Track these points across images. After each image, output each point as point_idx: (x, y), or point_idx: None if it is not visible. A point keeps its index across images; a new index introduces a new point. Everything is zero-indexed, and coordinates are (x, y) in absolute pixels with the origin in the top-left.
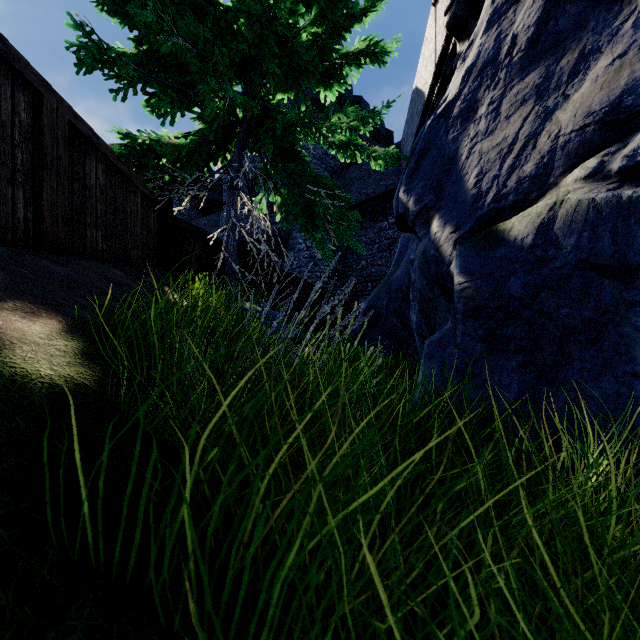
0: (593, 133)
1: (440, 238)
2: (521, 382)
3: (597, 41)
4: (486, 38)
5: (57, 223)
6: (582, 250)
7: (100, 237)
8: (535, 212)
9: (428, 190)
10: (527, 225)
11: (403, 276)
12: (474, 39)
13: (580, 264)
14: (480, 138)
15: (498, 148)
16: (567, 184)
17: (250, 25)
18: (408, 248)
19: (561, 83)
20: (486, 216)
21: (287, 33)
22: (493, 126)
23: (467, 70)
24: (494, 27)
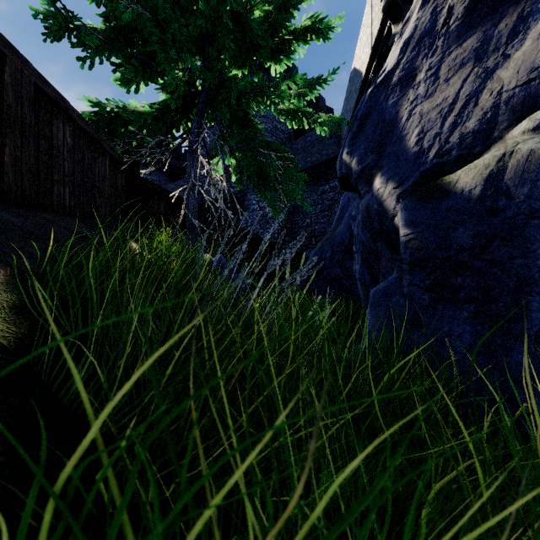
0: (539, 87)
1: (383, 193)
2: (474, 333)
3: (536, 3)
4: (422, 13)
5: (22, 178)
6: (537, 199)
7: (68, 193)
8: (482, 164)
9: (370, 151)
10: (474, 177)
11: (345, 231)
12: (410, 16)
13: (535, 213)
14: (420, 101)
15: (438, 108)
16: (514, 136)
17: (207, 1)
18: (349, 206)
19: (500, 45)
20: (429, 171)
21: (241, 9)
22: (432, 89)
23: (405, 42)
24: (430, 2)
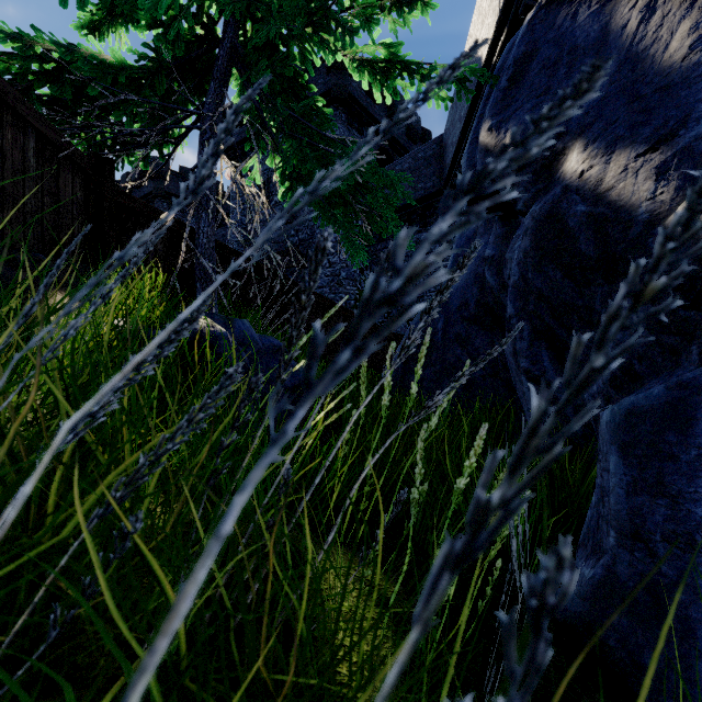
0: None
1: (601, 176)
2: None
3: None
4: None
5: None
6: None
7: None
8: None
9: None
10: None
11: (469, 286)
12: None
13: None
14: None
15: None
16: None
17: None
18: None
19: None
20: None
21: None
22: None
23: None
24: None
